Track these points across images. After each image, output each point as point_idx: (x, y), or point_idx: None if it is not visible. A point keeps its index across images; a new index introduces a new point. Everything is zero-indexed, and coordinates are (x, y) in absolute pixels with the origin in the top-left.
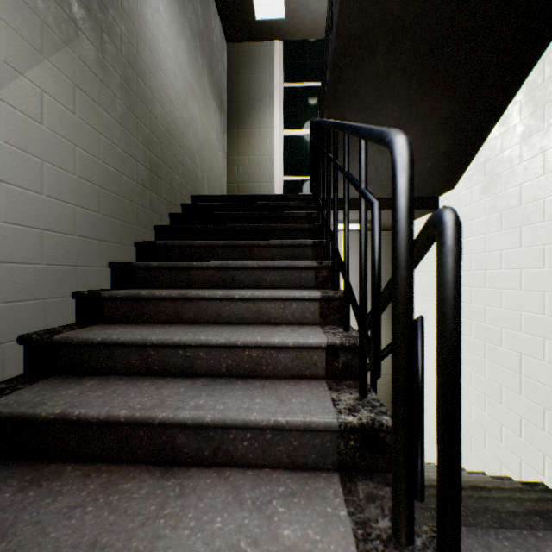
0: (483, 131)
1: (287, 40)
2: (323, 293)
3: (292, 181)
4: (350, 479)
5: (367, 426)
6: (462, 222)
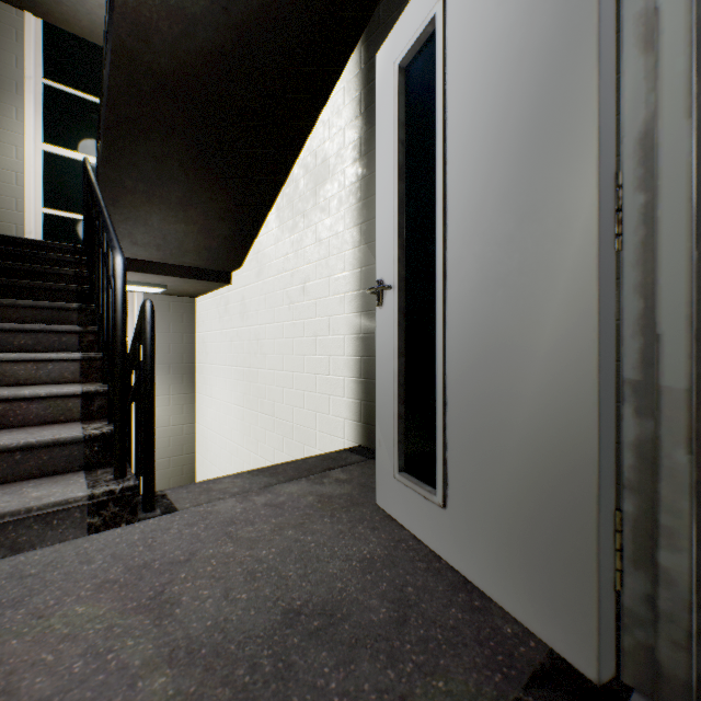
0: (255, 228)
1: (50, 22)
2: (84, 354)
3: (59, 217)
4: (94, 470)
5: (108, 433)
6: (246, 299)
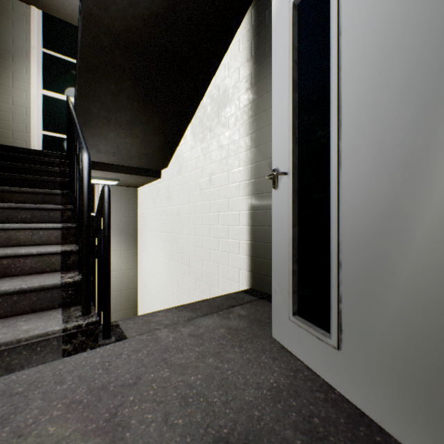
0: (177, 140)
1: (47, 12)
2: (64, 224)
3: (53, 136)
4: (68, 308)
5: (78, 281)
6: (171, 188)
